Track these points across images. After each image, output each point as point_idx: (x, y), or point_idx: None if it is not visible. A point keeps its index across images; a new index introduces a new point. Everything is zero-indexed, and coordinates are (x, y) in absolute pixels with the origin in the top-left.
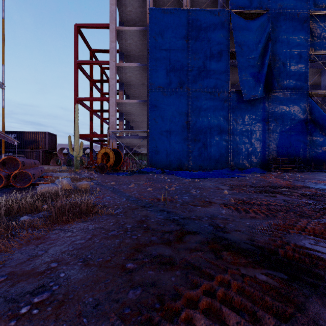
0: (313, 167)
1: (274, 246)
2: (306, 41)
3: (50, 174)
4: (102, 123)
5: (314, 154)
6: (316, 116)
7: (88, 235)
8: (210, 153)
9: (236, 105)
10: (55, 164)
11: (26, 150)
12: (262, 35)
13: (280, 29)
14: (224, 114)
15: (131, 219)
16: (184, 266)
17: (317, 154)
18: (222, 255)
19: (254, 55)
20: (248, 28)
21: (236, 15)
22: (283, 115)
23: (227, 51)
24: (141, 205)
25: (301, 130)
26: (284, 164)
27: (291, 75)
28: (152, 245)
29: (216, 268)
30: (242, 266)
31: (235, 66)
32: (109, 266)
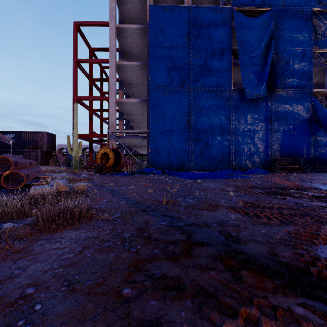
0: (317, 167)
1: (302, 262)
2: (310, 38)
3: (48, 175)
4: (102, 123)
5: (318, 154)
6: (319, 115)
7: (78, 247)
8: (212, 153)
9: (238, 104)
10: (54, 165)
11: (25, 150)
12: (264, 33)
13: (284, 26)
14: (226, 114)
15: (130, 226)
16: (195, 293)
17: (321, 154)
18: (241, 276)
19: (257, 53)
20: (251, 26)
21: (238, 12)
22: (287, 114)
23: (229, 49)
24: (142, 209)
25: (305, 129)
26: (288, 164)
27: (295, 73)
28: (154, 261)
29: (237, 295)
30: (270, 293)
31: (237, 65)
32: (100, 292)
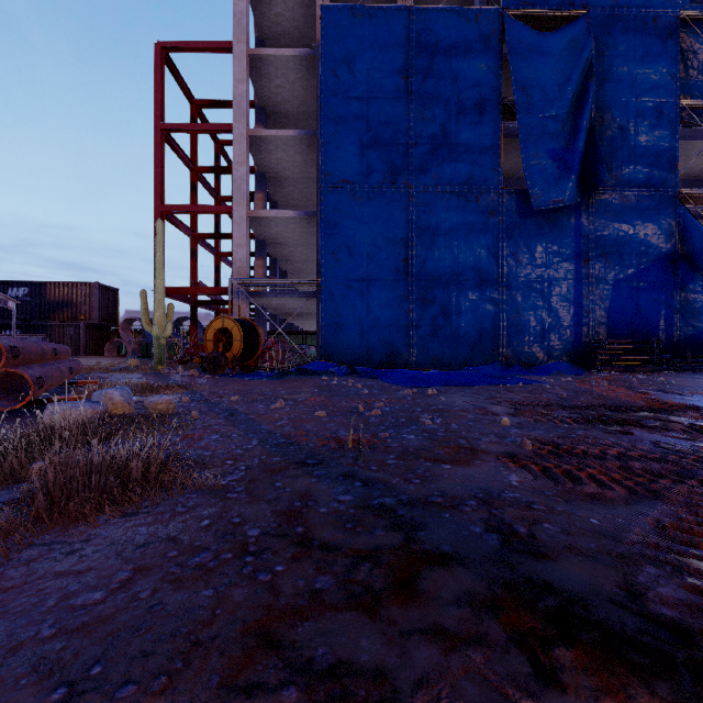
0: (688, 360)
1: None
2: (674, 78)
3: (97, 376)
4: (219, 264)
5: (691, 332)
6: (694, 246)
7: (123, 569)
8: (458, 330)
9: (516, 222)
10: (115, 355)
11: (51, 323)
12: (573, 65)
13: (615, 52)
14: (490, 243)
15: (264, 507)
16: None
17: (697, 332)
18: (558, 668)
19: (556, 111)
20: (544, 50)
21: (516, 21)
22: (622, 244)
23: (496, 102)
24: (297, 459)
25: (662, 277)
26: (625, 353)
27: (639, 154)
28: (316, 613)
29: None
30: None
31: (512, 136)
32: None
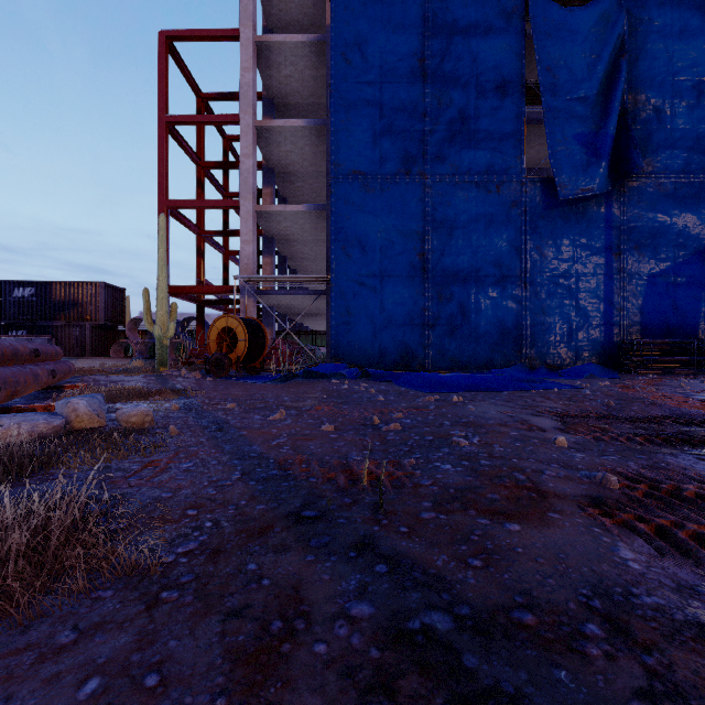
0: None
1: None
2: None
3: (92, 379)
4: (227, 262)
5: None
6: None
7: None
8: (478, 329)
9: (541, 214)
10: (122, 356)
11: (57, 324)
12: (604, 42)
13: (650, 27)
14: (512, 236)
15: (214, 635)
16: None
17: None
18: None
19: (585, 92)
20: (571, 27)
21: None
22: (658, 236)
23: (518, 84)
24: (289, 508)
25: (702, 271)
26: (661, 355)
27: (677, 138)
28: None
29: None
30: None
31: (535, 122)
32: None
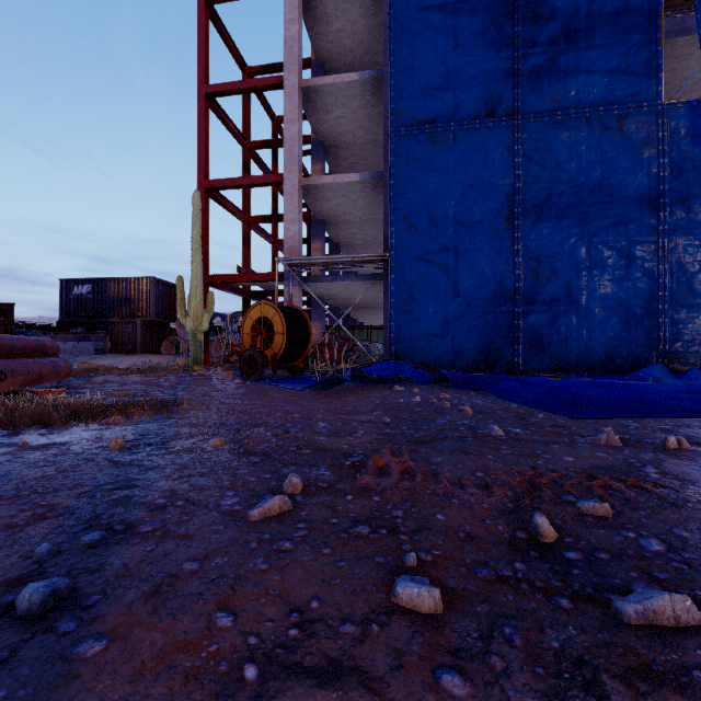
0: None
1: None
2: None
3: (102, 380)
4: (276, 253)
5: None
6: None
7: None
8: (590, 317)
9: (688, 152)
10: (173, 353)
11: (111, 320)
12: None
13: None
14: (643, 187)
15: None
16: None
17: None
18: None
19: None
20: None
21: None
22: None
23: None
24: None
25: None
26: None
27: None
28: None
29: None
30: None
31: (669, 35)
32: None
